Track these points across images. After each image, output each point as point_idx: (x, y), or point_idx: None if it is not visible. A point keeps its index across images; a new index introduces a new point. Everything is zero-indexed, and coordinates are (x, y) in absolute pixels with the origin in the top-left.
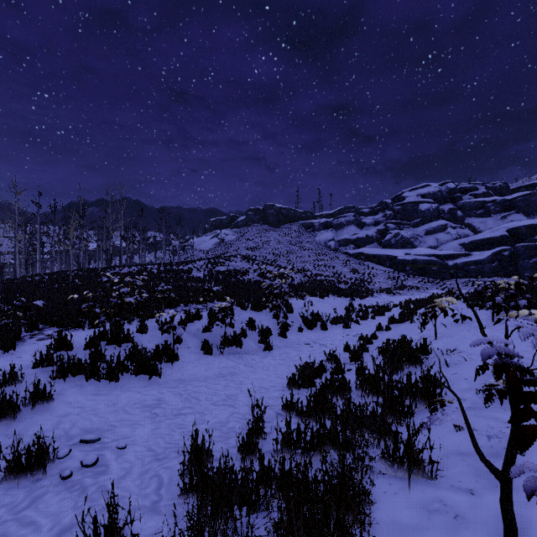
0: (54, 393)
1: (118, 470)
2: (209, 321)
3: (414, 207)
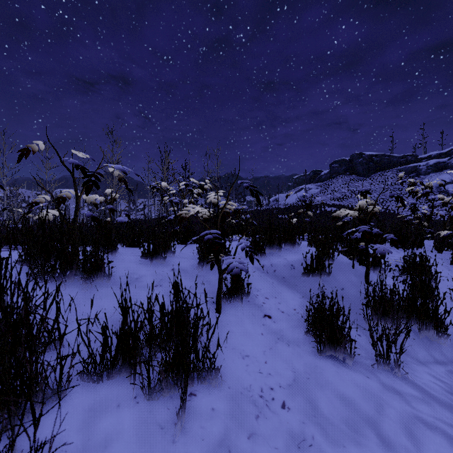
0: None
1: None
2: (321, 248)
3: None
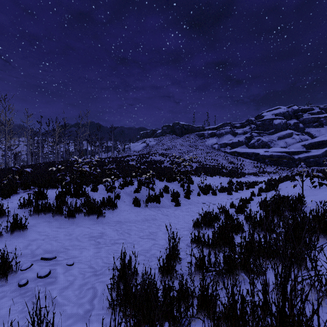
0: (30, 225)
1: (64, 281)
2: (138, 186)
3: (270, 122)
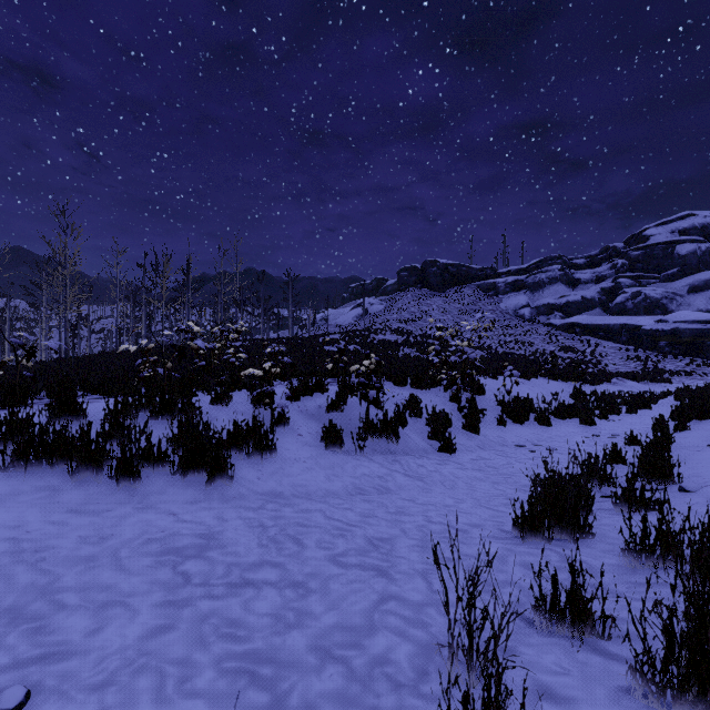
0: None
1: None
2: (338, 393)
3: (667, 251)
